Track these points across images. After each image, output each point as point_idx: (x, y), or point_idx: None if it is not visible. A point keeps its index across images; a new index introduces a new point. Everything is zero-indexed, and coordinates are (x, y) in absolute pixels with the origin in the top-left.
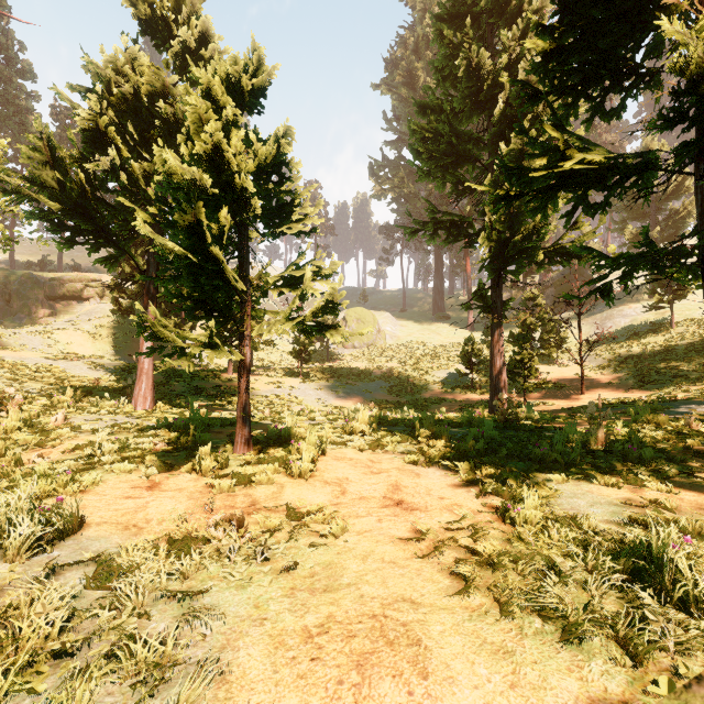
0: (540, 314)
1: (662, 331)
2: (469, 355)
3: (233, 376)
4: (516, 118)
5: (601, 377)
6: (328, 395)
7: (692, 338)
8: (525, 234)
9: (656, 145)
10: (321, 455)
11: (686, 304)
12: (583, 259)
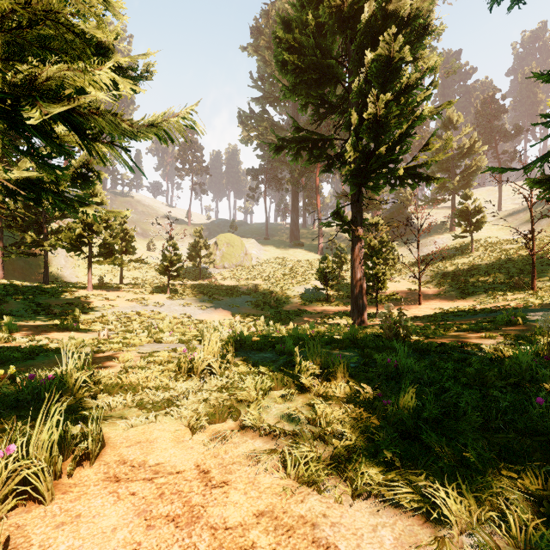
0: (382, 237)
1: (465, 255)
2: (324, 272)
3: (93, 293)
4: (379, 33)
5: (428, 290)
6: (194, 310)
7: (490, 259)
8: (390, 145)
9: (455, 116)
10: (84, 462)
11: (477, 235)
12: (430, 181)
